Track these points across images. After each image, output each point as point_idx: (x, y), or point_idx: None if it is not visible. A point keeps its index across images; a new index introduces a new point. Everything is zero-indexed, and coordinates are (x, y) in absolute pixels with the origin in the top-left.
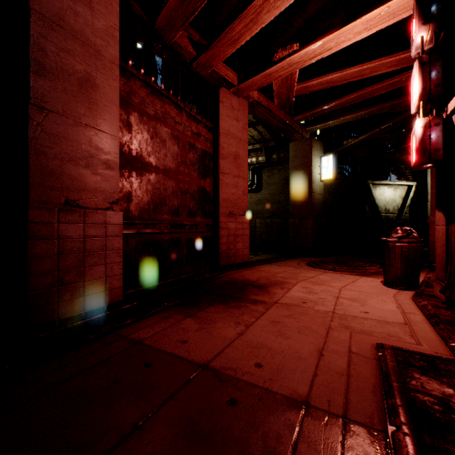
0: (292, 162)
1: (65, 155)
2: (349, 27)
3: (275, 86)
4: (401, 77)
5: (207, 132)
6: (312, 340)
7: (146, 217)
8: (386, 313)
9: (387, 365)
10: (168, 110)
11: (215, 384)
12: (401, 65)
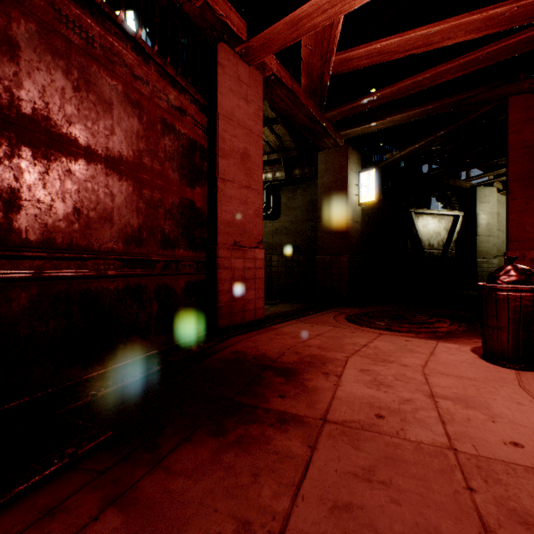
0: (321, 178)
1: None
2: None
3: (304, 50)
4: (479, 53)
5: (198, 111)
6: None
7: (62, 246)
8: None
9: None
10: (118, 49)
11: None
12: (485, 31)
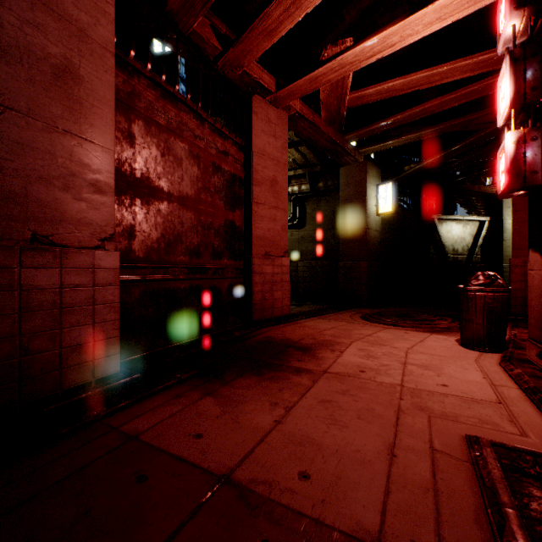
0: (342, 191)
1: (31, 171)
2: (418, 15)
3: (322, 94)
4: (478, 85)
5: (237, 151)
6: (378, 431)
7: (155, 259)
8: (471, 386)
9: (490, 475)
10: (186, 120)
11: (240, 514)
12: (478, 70)
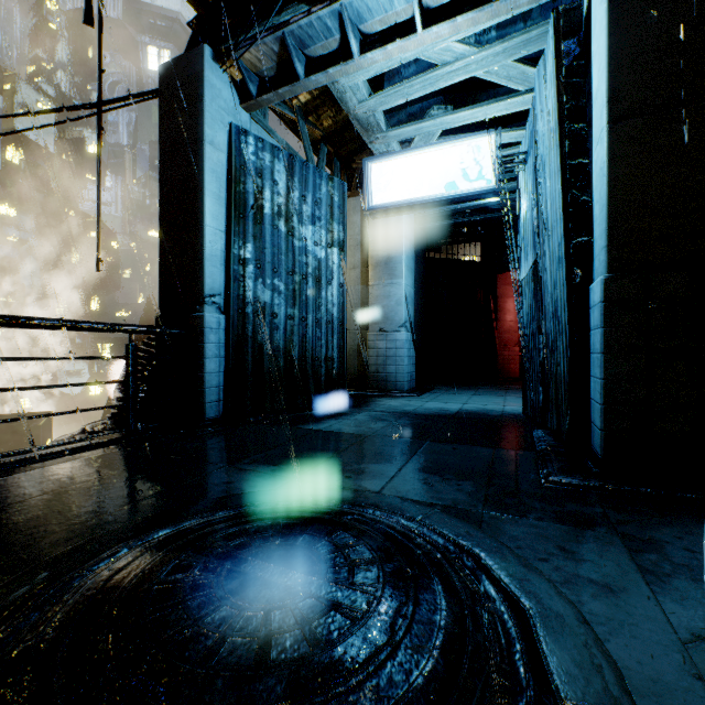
0: None
1: (503, 332)
2: None
3: None
4: None
5: None
6: None
7: None
8: None
9: None
10: None
11: None
12: None
